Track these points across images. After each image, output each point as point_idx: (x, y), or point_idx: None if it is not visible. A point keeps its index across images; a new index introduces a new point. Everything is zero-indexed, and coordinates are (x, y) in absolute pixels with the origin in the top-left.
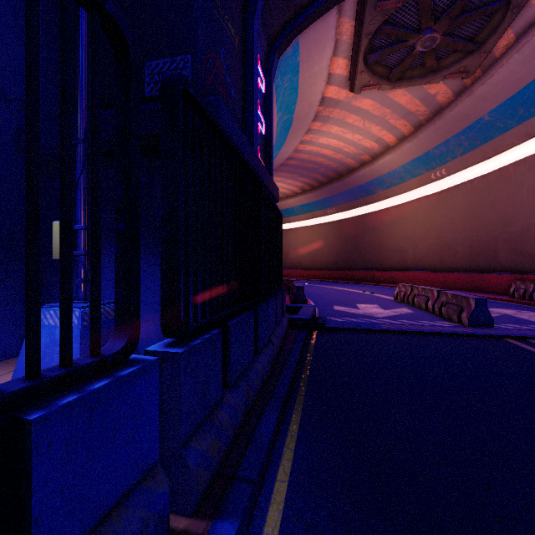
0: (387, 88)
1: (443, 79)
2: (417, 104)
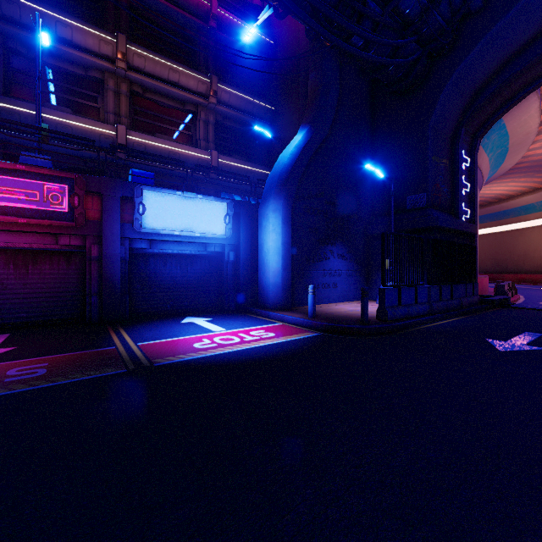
0: None
1: None
2: None
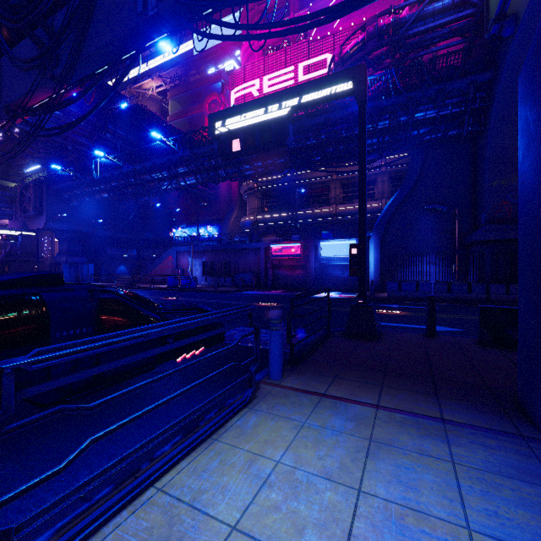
0: None
1: None
2: None
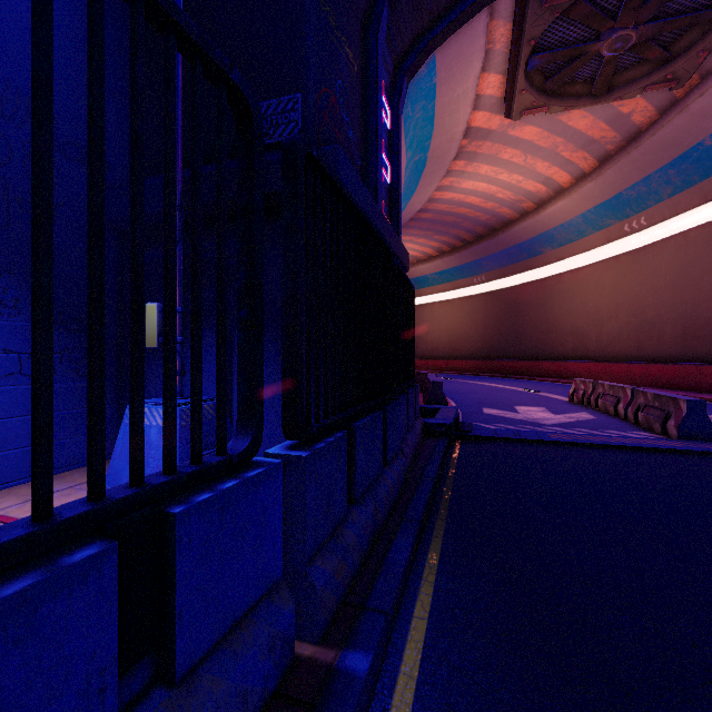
0: (558, 109)
1: (641, 92)
2: (603, 129)
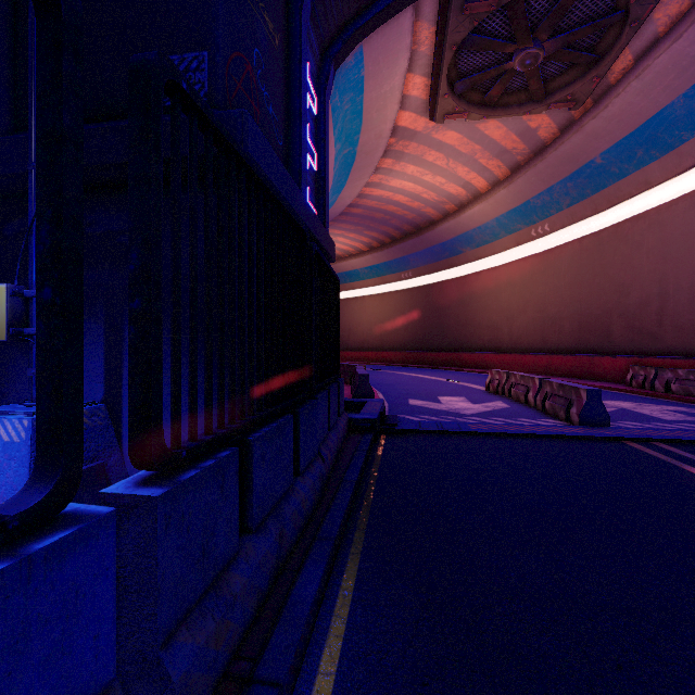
0: (477, 117)
1: (546, 109)
2: (514, 141)
